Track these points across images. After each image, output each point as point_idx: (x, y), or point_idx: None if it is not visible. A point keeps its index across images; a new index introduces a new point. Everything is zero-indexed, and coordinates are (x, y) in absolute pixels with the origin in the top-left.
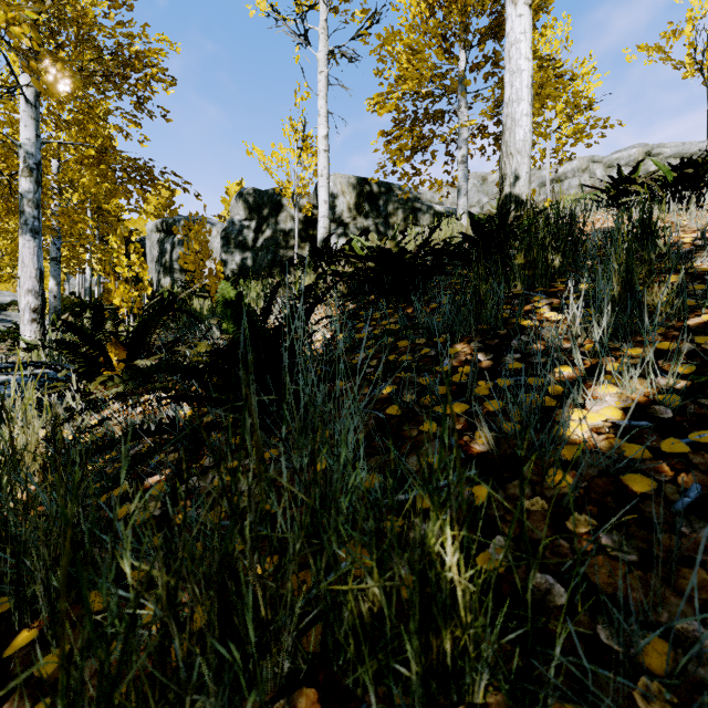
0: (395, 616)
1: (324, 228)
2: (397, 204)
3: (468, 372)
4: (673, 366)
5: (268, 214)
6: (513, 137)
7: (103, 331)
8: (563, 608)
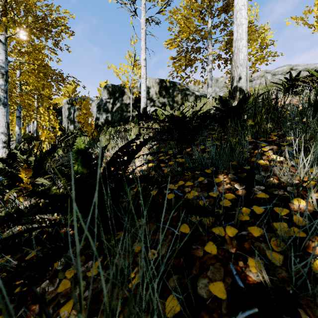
0: None
1: (144, 103)
2: (178, 91)
3: (231, 198)
4: None
5: (118, 96)
6: (238, 58)
7: (17, 162)
8: None
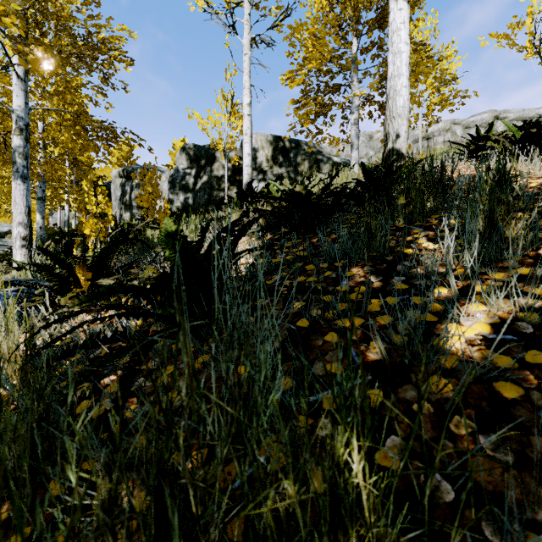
0: (307, 517)
1: (248, 175)
2: (304, 156)
3: (362, 291)
4: (531, 289)
5: (205, 163)
6: (395, 104)
7: (73, 256)
8: (457, 517)
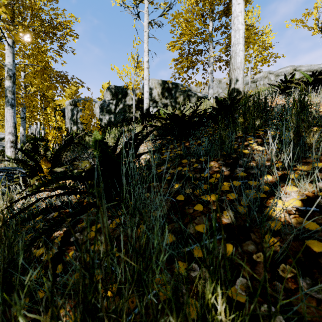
0: None
1: (147, 104)
2: (180, 92)
3: (218, 177)
4: None
5: (121, 97)
6: (235, 61)
7: (38, 154)
8: None
